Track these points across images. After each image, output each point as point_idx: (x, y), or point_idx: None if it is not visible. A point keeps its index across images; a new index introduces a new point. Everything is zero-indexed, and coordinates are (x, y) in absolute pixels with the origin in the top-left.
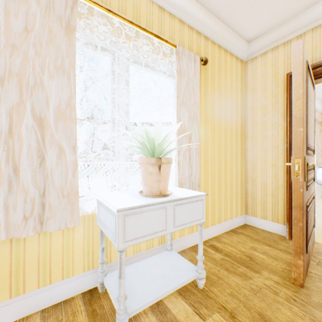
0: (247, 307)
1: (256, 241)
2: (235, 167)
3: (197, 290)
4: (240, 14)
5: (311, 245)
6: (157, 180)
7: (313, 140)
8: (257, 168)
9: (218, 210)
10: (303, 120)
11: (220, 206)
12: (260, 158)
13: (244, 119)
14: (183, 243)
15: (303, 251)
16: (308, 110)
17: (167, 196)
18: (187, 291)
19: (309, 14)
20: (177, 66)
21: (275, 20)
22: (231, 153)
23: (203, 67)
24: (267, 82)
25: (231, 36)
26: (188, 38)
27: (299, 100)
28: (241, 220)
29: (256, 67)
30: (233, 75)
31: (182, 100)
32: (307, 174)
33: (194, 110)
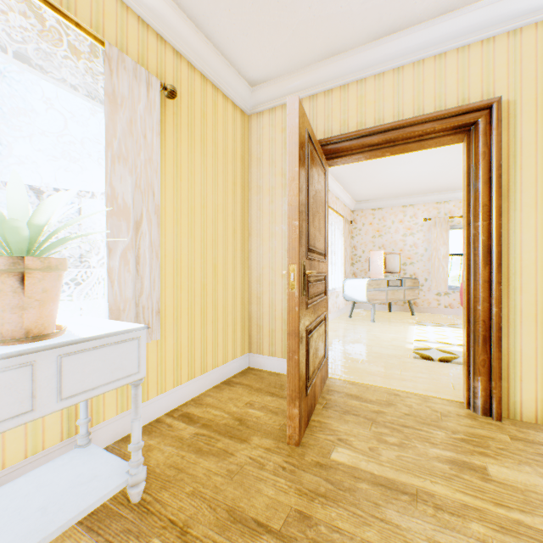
0: (213, 505)
1: (257, 391)
2: (233, 280)
3: (131, 507)
4: (232, 34)
5: (321, 383)
6: (16, 307)
7: (325, 240)
8: (265, 281)
9: (202, 351)
10: (299, 210)
11: (206, 344)
12: (268, 265)
13: (247, 205)
14: (126, 424)
15: (299, 395)
16: (311, 199)
17: (47, 338)
18: (109, 518)
19: (321, 71)
20: (106, 83)
21: (283, 63)
22: (225, 257)
23: (172, 102)
24: (276, 152)
25: (223, 67)
26: (139, 40)
27: (295, 181)
28: (242, 362)
29: (263, 127)
30: (229, 130)
31: (120, 152)
32: (309, 287)
33: (147, 175)
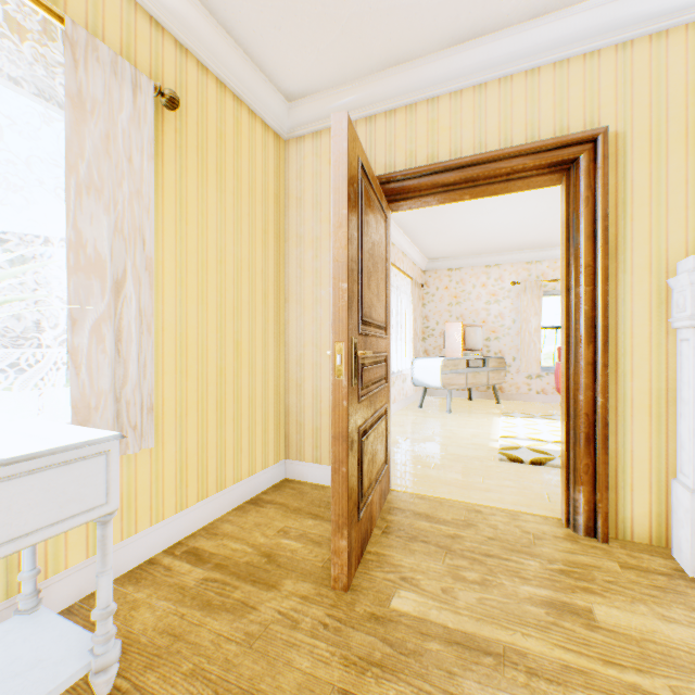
0: (221, 691)
1: (295, 513)
2: (263, 361)
3: None
4: (260, 25)
5: (380, 499)
6: None
7: (386, 309)
8: (307, 362)
9: (218, 460)
10: (348, 268)
11: (224, 450)
12: (311, 341)
13: (284, 260)
14: None
15: (348, 521)
16: (365, 253)
17: None
18: None
19: (381, 84)
20: (68, 79)
21: (331, 72)
22: (252, 330)
23: (173, 114)
24: (322, 191)
25: (248, 71)
26: (123, 23)
27: (342, 228)
28: (276, 472)
29: (305, 157)
30: (257, 159)
31: (90, 180)
32: (363, 372)
33: (134, 215)
